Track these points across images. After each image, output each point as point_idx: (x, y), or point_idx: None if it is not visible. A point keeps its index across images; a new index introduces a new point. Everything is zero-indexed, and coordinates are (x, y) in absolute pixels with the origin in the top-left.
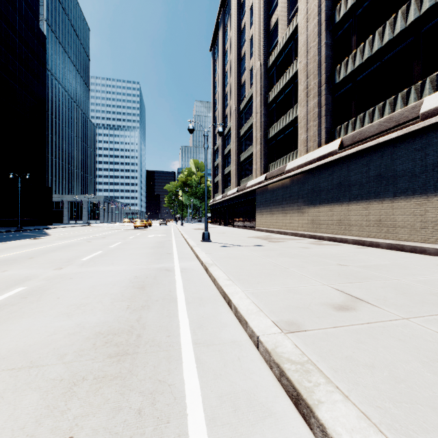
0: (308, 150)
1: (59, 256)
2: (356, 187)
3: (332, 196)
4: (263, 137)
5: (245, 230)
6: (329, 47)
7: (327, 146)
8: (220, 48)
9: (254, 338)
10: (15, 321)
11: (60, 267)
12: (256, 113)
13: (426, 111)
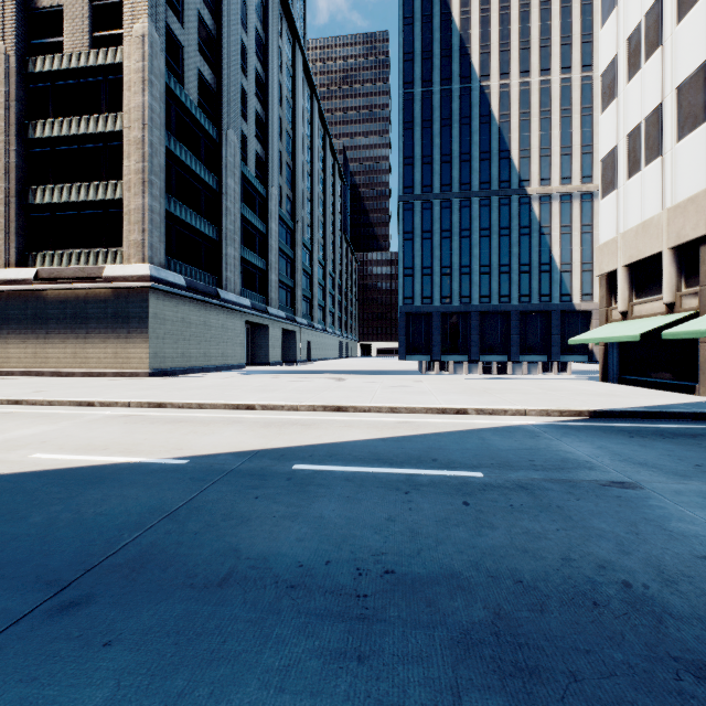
0: None
1: None
2: (54, 321)
3: (27, 327)
4: None
5: None
6: (22, 157)
7: (20, 270)
8: None
9: None
10: None
11: None
12: None
13: (107, 276)
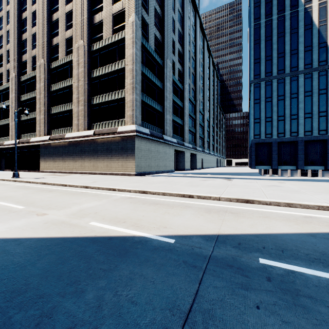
0: (79, 130)
1: None
2: (100, 151)
3: (91, 154)
4: (46, 111)
5: (31, 172)
6: (89, 86)
7: (88, 131)
8: None
9: (77, 186)
10: (2, 194)
11: None
12: (40, 93)
13: (119, 131)
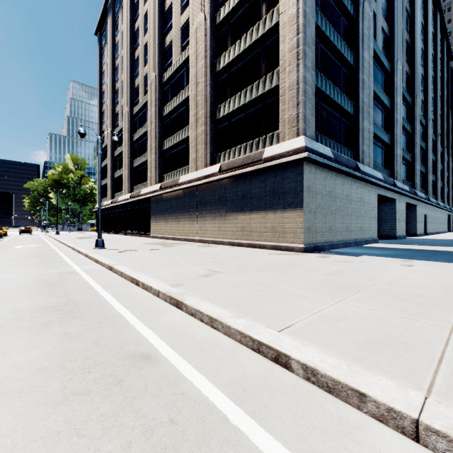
0: (197, 168)
1: None
2: (230, 202)
3: (215, 208)
4: (158, 148)
5: (139, 238)
6: (213, 88)
7: (211, 167)
8: (109, 37)
9: (156, 293)
10: None
11: None
12: (151, 123)
13: (266, 157)
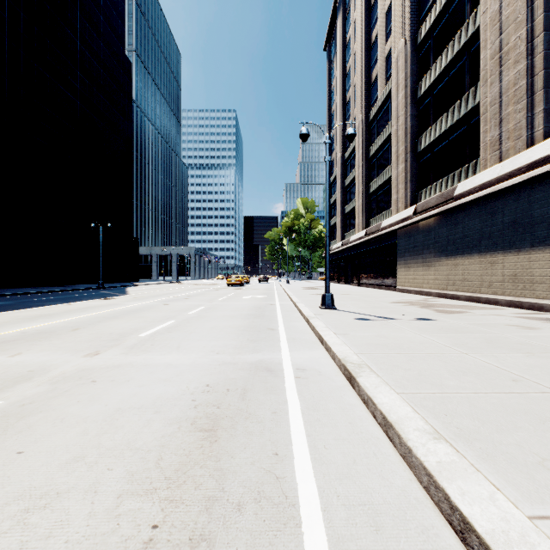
0: (502, 155)
1: (111, 329)
2: None
3: None
4: (409, 151)
5: (380, 291)
6: None
7: None
8: (339, 41)
9: None
10: None
11: (96, 352)
12: (397, 117)
13: None
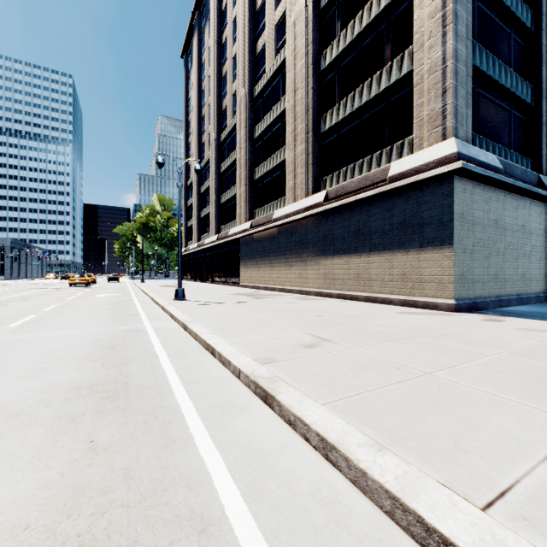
0: (296, 198)
1: None
2: (339, 241)
3: (319, 249)
4: (248, 178)
5: (227, 287)
6: (316, 93)
7: (314, 196)
8: (195, 57)
9: (236, 372)
10: None
11: None
12: (240, 149)
13: (392, 176)
